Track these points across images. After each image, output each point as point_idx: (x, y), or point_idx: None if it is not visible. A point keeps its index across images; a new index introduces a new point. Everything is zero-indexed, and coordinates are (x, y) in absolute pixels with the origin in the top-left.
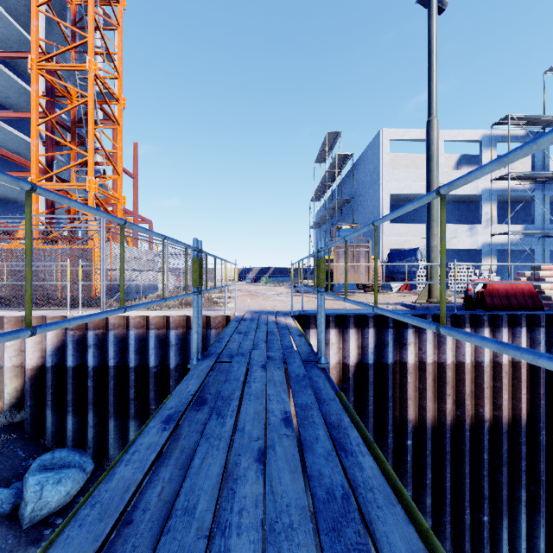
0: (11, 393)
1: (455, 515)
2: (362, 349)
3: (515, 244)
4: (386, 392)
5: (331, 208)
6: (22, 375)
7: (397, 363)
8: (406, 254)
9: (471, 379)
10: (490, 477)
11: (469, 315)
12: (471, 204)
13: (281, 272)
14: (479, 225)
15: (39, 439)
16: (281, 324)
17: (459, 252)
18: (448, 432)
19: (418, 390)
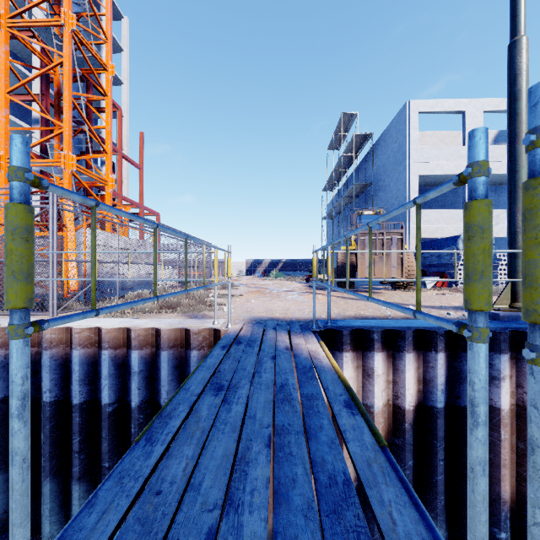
0: None
1: None
2: (424, 384)
3: None
4: (465, 454)
5: (346, 196)
6: None
7: None
8: (442, 243)
9: None
10: None
11: None
12: None
13: (291, 265)
14: None
15: None
16: (300, 358)
17: (496, 242)
18: None
19: (516, 450)
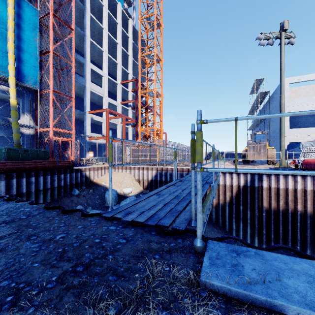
0: (145, 186)
1: (285, 244)
2: (245, 181)
3: None
4: (254, 196)
5: (257, 120)
6: (147, 182)
7: (259, 187)
8: (295, 145)
9: (292, 195)
10: (302, 233)
11: None
12: None
13: (230, 155)
14: None
15: None
16: None
17: None
18: (281, 213)
19: (268, 197)
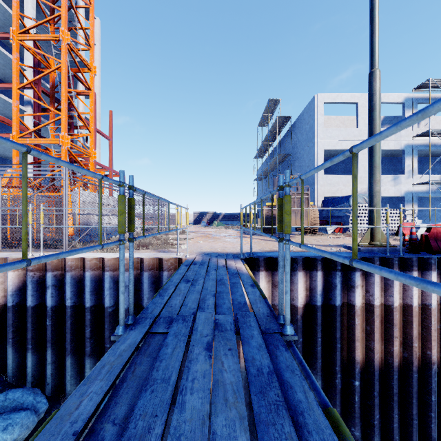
0: None
1: None
2: (310, 291)
3: (434, 192)
4: (334, 334)
5: (272, 163)
6: None
7: (344, 305)
8: (339, 201)
9: (418, 321)
10: (437, 418)
11: (417, 259)
12: (393, 158)
13: (230, 217)
14: (402, 176)
15: (1, 374)
16: (231, 269)
17: (382, 200)
18: (396, 374)
19: (365, 331)
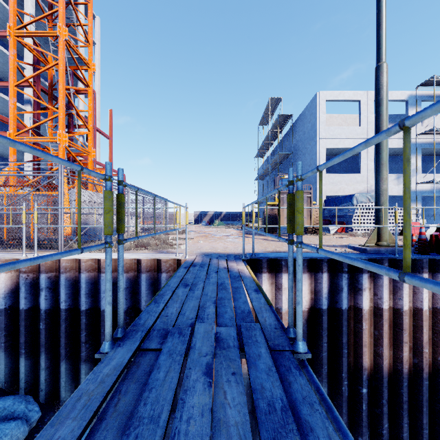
0: None
1: None
2: (315, 294)
3: (438, 191)
4: (340, 339)
5: (273, 162)
6: None
7: (351, 308)
8: (342, 200)
9: (428, 326)
10: None
11: (427, 260)
12: (396, 157)
13: (230, 216)
14: None
15: None
16: (233, 272)
17: None
18: (406, 381)
19: (373, 336)
